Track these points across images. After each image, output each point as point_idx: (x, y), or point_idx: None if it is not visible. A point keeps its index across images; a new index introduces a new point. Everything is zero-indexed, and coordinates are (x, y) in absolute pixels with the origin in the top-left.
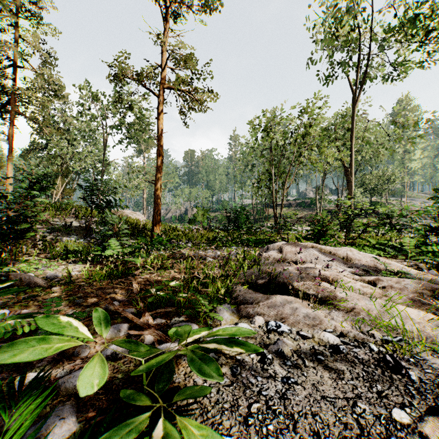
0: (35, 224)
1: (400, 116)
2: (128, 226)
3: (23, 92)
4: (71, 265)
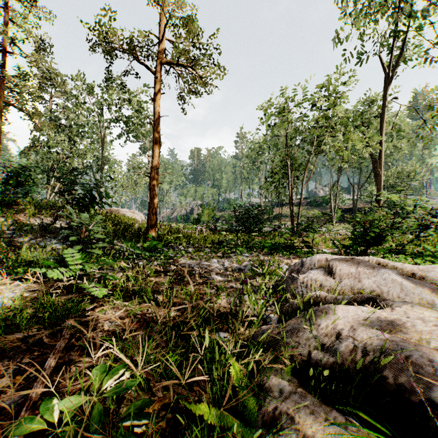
0: (2, 225)
1: (437, 98)
2: (120, 226)
3: (9, 78)
4: (16, 284)
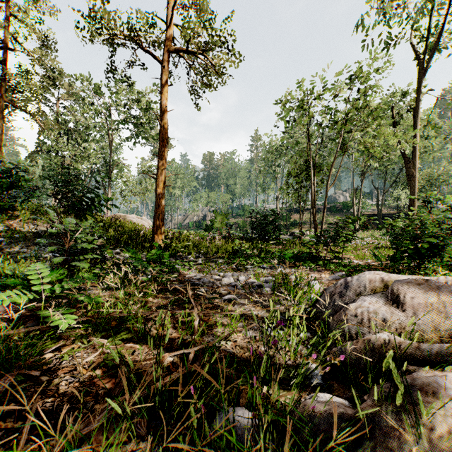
0: None
1: None
2: (123, 234)
3: (10, 75)
4: None
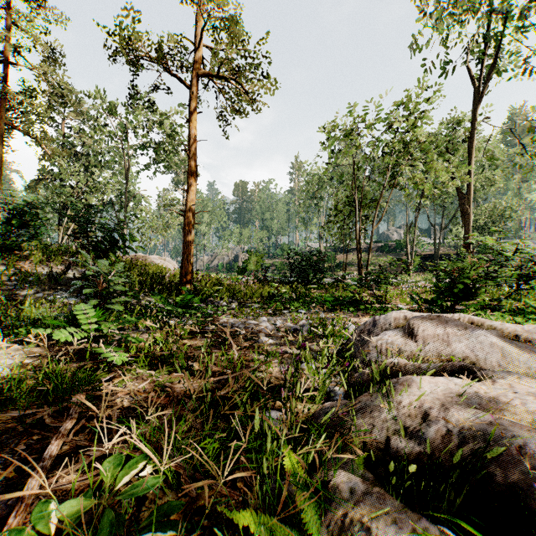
0: (1, 275)
1: None
2: (147, 277)
3: (12, 95)
4: (16, 348)
